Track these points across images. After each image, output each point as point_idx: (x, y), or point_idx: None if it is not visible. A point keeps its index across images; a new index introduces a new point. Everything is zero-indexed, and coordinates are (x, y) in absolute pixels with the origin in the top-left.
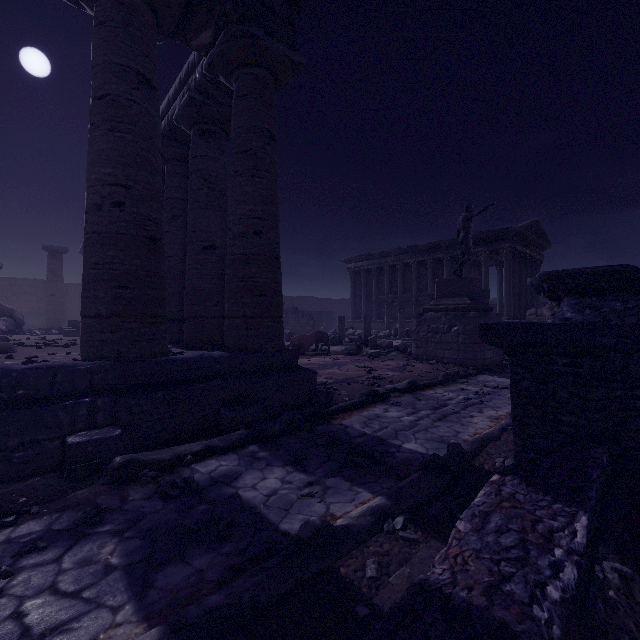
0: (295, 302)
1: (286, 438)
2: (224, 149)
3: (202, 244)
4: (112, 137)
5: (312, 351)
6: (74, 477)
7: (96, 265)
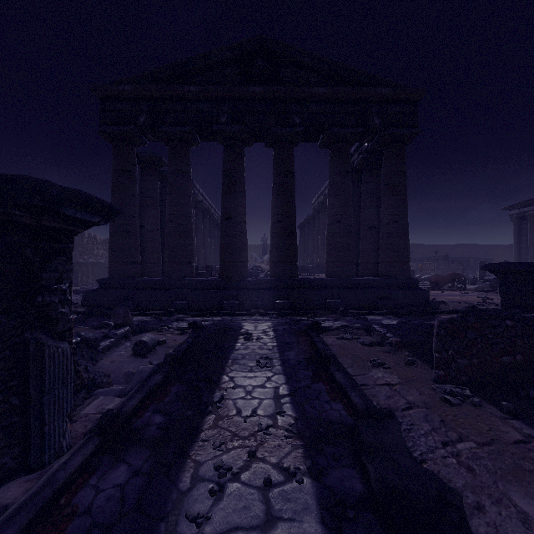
0: (451, 250)
1: (406, 316)
2: (379, 175)
3: (368, 226)
4: (336, 198)
5: (448, 287)
6: (329, 311)
7: (331, 244)
